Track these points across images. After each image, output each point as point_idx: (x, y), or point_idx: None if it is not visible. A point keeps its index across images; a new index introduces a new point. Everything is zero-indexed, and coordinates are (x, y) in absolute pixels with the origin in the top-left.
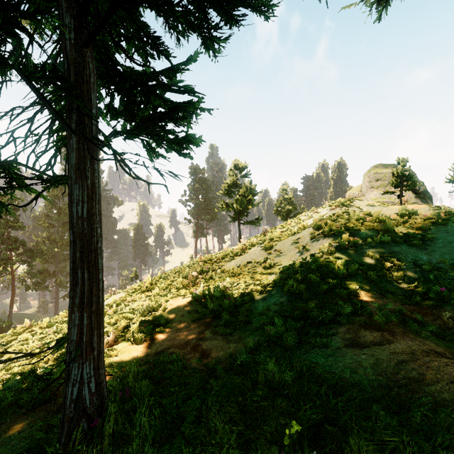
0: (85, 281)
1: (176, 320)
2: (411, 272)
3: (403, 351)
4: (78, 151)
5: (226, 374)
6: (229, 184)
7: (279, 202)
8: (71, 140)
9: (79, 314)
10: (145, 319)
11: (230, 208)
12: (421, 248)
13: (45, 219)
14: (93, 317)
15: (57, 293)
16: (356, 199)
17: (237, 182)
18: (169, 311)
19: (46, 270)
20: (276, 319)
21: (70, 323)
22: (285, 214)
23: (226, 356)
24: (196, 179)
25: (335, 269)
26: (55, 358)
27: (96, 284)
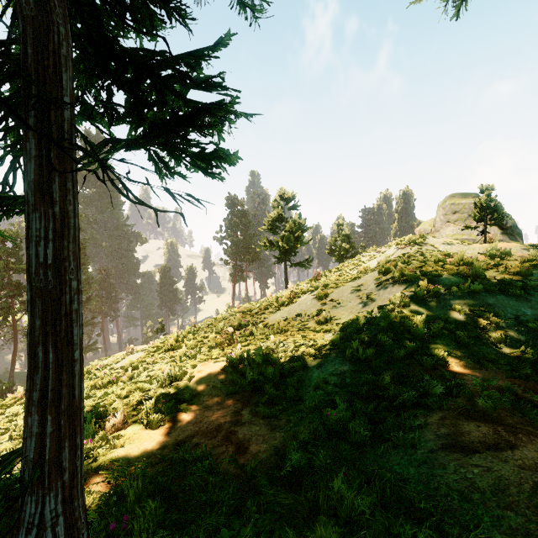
0: (49, 365)
1: (205, 394)
2: (513, 331)
3: (537, 463)
4: (39, 160)
5: (271, 486)
6: (273, 217)
7: (333, 239)
8: (27, 142)
9: (38, 417)
10: (165, 391)
11: (275, 246)
12: (523, 299)
13: None
14: (62, 420)
15: None
16: (429, 236)
17: (284, 216)
18: (197, 381)
19: None
20: (338, 399)
21: (25, 430)
22: (341, 254)
23: (270, 452)
24: (233, 212)
25: (412, 327)
26: None
27: (68, 368)
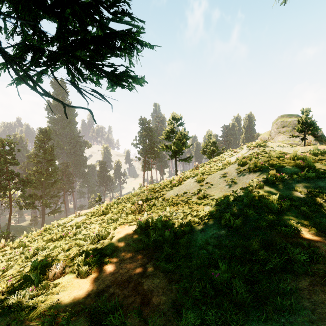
0: None
1: (122, 250)
2: None
3: None
4: None
5: None
6: (168, 130)
7: (205, 144)
8: None
9: None
10: (94, 247)
11: (169, 149)
12: None
13: (34, 157)
14: None
15: (43, 211)
16: (268, 141)
17: (174, 129)
18: (116, 239)
19: (35, 194)
20: (220, 261)
21: None
22: (210, 153)
23: (168, 304)
24: (143, 128)
25: (268, 203)
26: (8, 286)
27: None
